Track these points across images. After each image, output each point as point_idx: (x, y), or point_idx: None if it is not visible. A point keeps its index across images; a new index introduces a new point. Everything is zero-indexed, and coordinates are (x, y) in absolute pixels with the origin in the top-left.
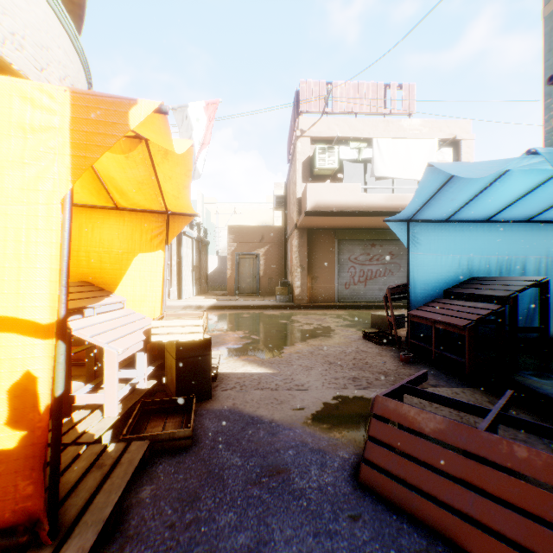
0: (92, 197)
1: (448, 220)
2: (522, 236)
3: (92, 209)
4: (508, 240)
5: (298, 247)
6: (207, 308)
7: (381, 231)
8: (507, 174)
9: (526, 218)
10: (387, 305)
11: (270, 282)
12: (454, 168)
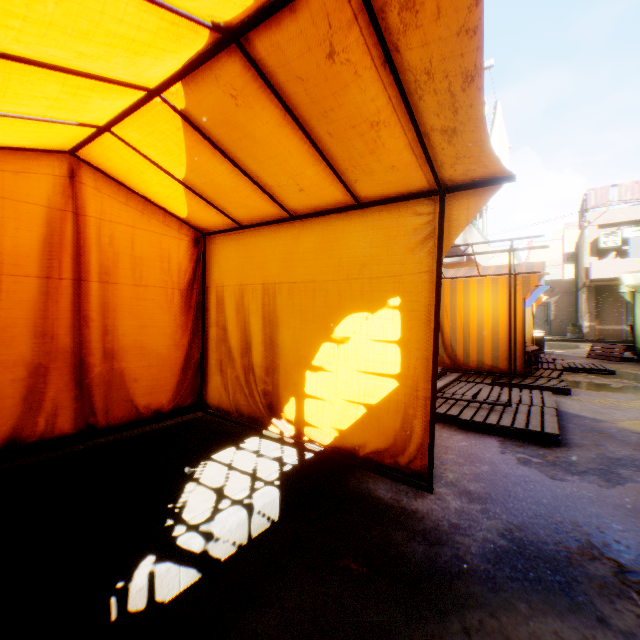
0: None
1: None
2: None
3: None
4: None
5: (585, 299)
6: None
7: None
8: None
9: None
10: None
11: (560, 324)
12: None
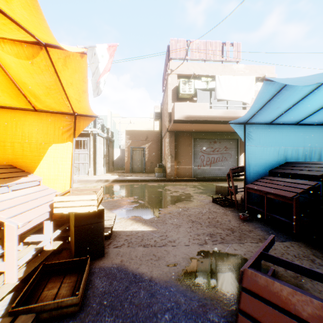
0: (12, 100)
1: (271, 123)
2: (319, 134)
3: (16, 110)
4: (310, 137)
5: (169, 143)
6: (112, 181)
7: (220, 133)
8: (319, 89)
9: (322, 122)
10: (223, 179)
11: (152, 164)
12: (287, 81)
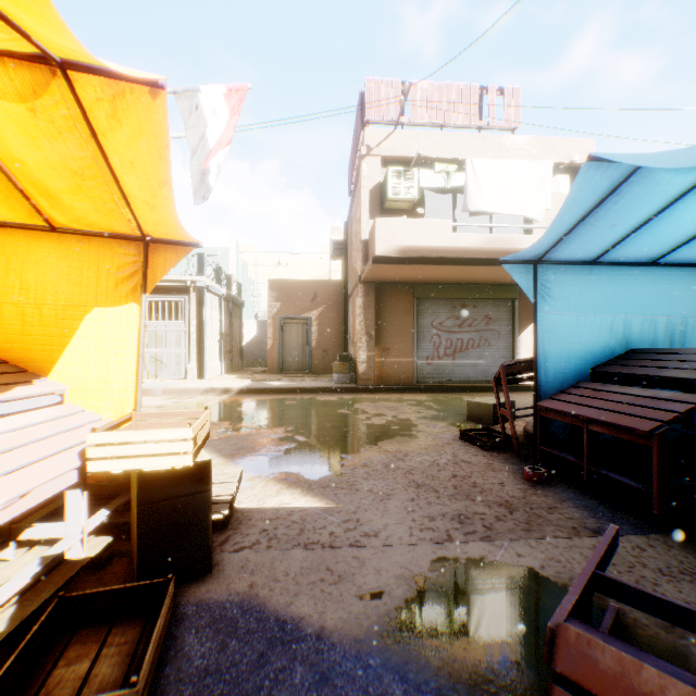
0: None
1: (596, 262)
2: None
3: (6, 229)
4: (682, 293)
5: (363, 308)
6: (238, 392)
7: (475, 286)
8: None
9: None
10: (483, 386)
11: (326, 355)
12: (641, 159)
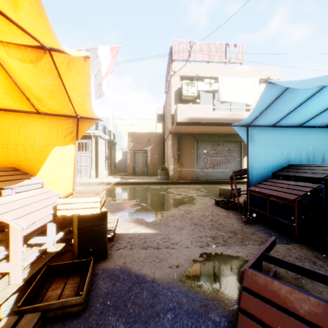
0: (16, 103)
1: (274, 126)
2: (322, 136)
3: (19, 113)
4: (313, 139)
5: (172, 145)
6: (114, 184)
7: (223, 135)
8: (321, 91)
9: (325, 124)
10: (227, 181)
11: (154, 167)
12: (289, 83)
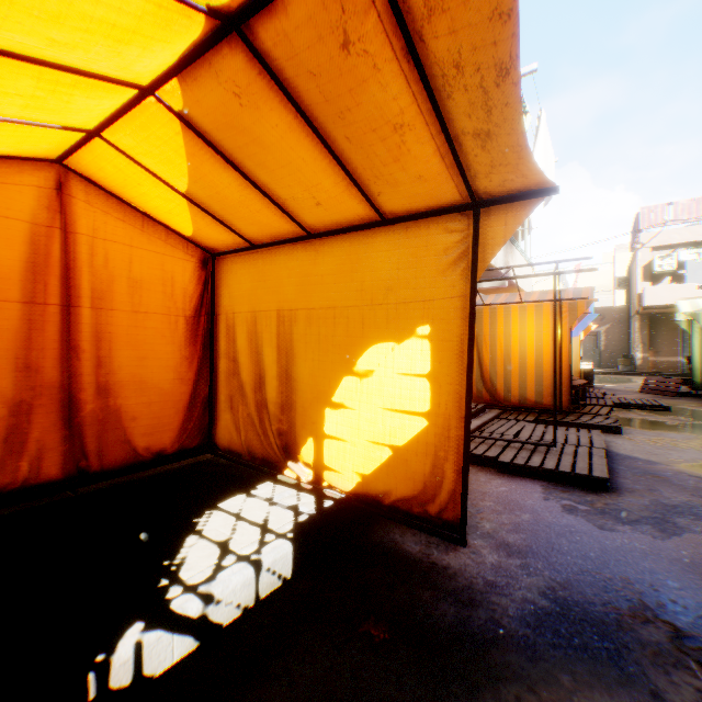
0: None
1: None
2: None
3: None
4: None
5: (638, 328)
6: None
7: None
8: None
9: None
10: None
11: (610, 356)
12: None
